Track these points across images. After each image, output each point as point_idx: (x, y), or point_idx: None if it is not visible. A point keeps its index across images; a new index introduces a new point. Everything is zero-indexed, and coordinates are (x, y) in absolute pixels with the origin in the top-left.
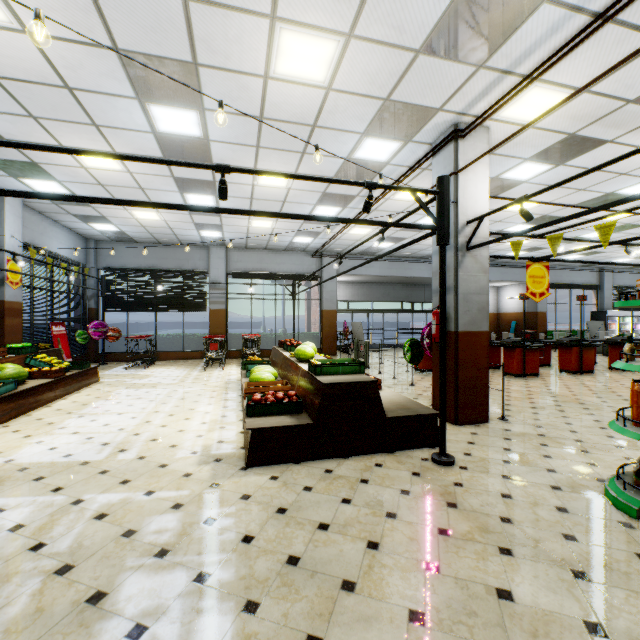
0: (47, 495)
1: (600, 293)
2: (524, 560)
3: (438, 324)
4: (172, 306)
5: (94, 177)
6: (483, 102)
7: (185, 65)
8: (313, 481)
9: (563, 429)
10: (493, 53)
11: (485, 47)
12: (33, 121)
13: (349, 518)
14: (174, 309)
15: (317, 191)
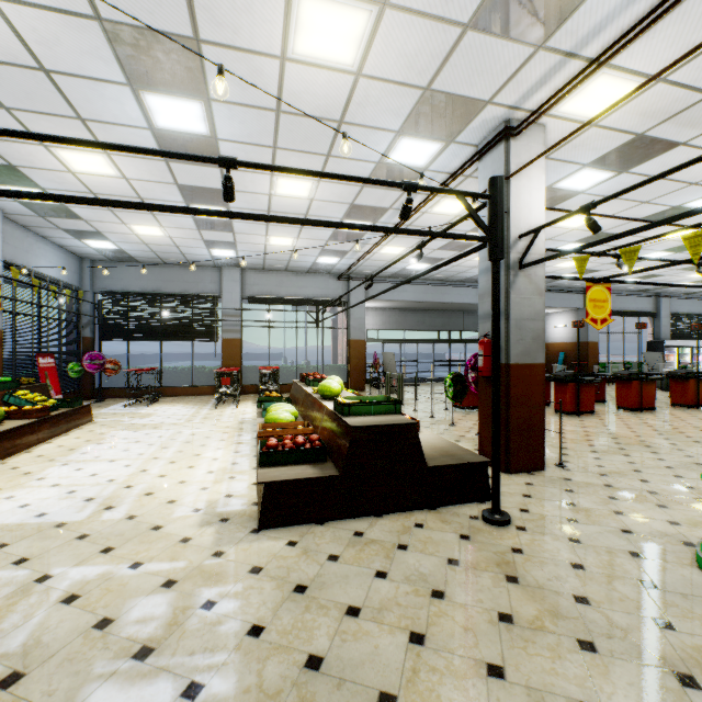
0: (6, 569)
1: (657, 321)
2: (612, 659)
3: (486, 355)
4: (179, 335)
5: (84, 184)
6: (540, 93)
7: (185, 41)
8: (340, 547)
9: (632, 478)
10: (556, 29)
11: (547, 21)
12: (5, 113)
13: (385, 599)
14: (182, 338)
15: (344, 202)
